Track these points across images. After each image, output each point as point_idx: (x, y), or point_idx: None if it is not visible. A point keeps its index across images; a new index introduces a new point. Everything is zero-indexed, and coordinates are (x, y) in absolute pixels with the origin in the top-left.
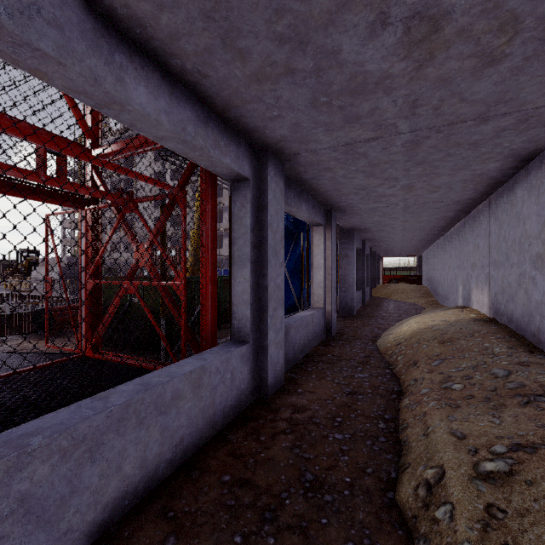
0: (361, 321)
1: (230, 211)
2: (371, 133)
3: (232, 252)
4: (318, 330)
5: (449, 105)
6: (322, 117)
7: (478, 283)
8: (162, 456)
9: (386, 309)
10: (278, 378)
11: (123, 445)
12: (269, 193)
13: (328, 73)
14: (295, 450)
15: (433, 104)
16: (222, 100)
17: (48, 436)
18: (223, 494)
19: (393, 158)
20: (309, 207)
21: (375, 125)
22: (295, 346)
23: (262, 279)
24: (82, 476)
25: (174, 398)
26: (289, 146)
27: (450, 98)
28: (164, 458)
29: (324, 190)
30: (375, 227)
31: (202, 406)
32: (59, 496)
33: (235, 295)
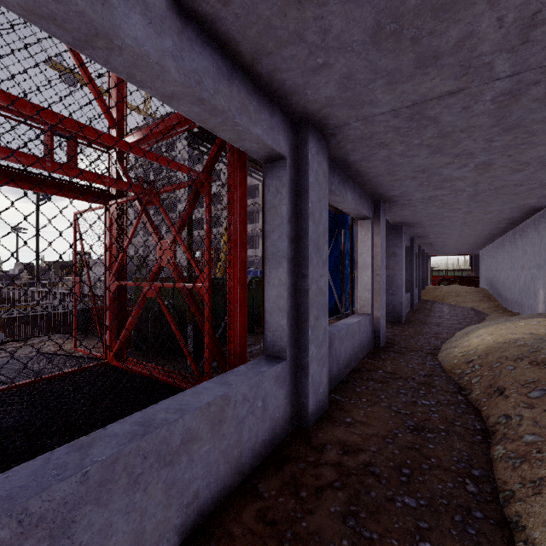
0: (413, 328)
1: (263, 200)
2: (452, 82)
3: (265, 248)
4: (365, 340)
5: None
6: (384, 60)
7: None
8: (167, 523)
9: (440, 314)
10: (321, 402)
11: (106, 519)
12: (310, 175)
13: None
14: (349, 521)
15: None
16: (250, 43)
17: None
18: None
19: (474, 123)
20: (355, 196)
21: (459, 68)
22: (339, 360)
23: (301, 281)
24: None
25: (184, 441)
26: (335, 114)
27: None
28: (171, 525)
29: (375, 175)
30: (430, 221)
31: (224, 447)
32: None
33: (268, 301)
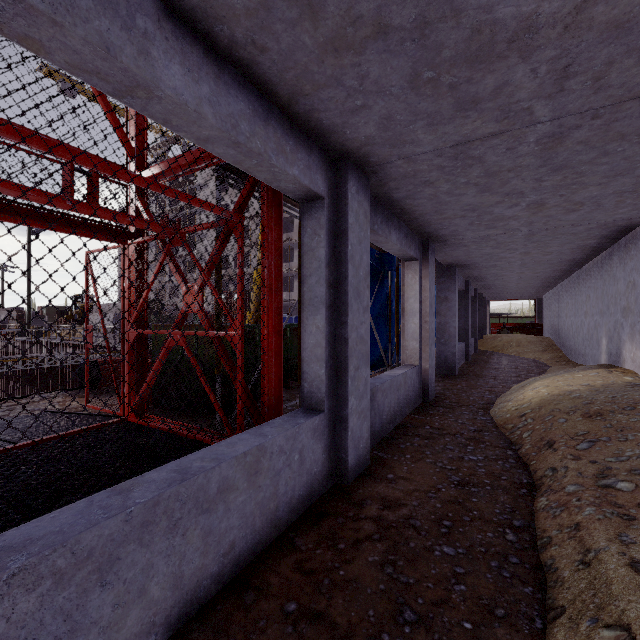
0: (466, 382)
1: (299, 241)
2: (493, 125)
3: (302, 293)
4: (412, 394)
5: (619, 70)
6: (424, 103)
7: (633, 335)
8: (204, 570)
9: (497, 367)
10: (362, 458)
11: (148, 559)
12: (350, 216)
13: (437, 29)
14: (386, 569)
15: (593, 70)
16: (287, 86)
17: (36, 554)
18: (286, 634)
19: (521, 163)
20: (400, 236)
21: (500, 112)
22: (382, 414)
23: (341, 329)
24: (87, 607)
25: (221, 489)
26: (376, 152)
27: (623, 58)
28: (208, 572)
29: (421, 213)
30: (485, 262)
31: (260, 499)
32: (52, 639)
33: (305, 350)
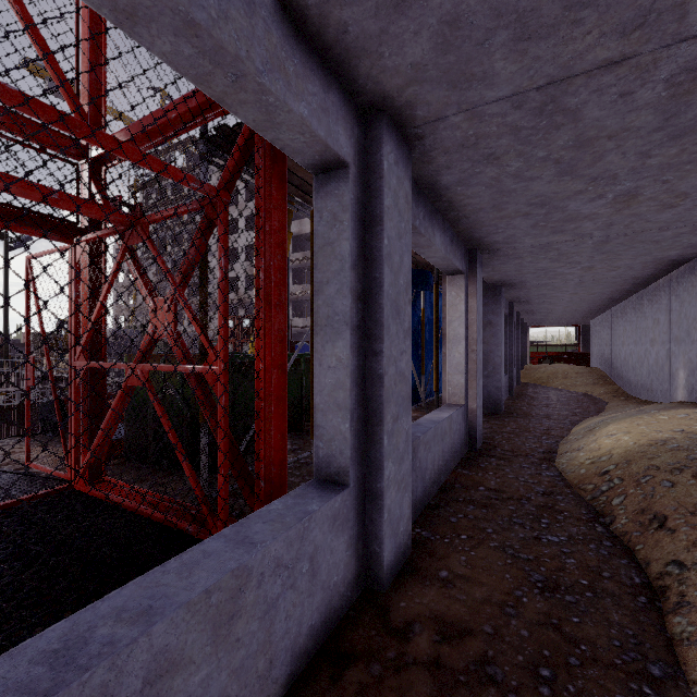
0: (516, 422)
1: (312, 237)
2: (615, 42)
3: (315, 309)
4: (458, 442)
5: None
6: None
7: None
8: None
9: (547, 403)
10: (402, 546)
11: None
12: (386, 195)
13: None
14: None
15: None
16: None
17: None
18: None
19: (631, 123)
20: (445, 240)
21: (634, 12)
22: (425, 475)
23: (373, 361)
24: None
25: (152, 677)
26: (426, 98)
27: None
28: None
29: (474, 208)
30: (536, 280)
31: (239, 661)
32: None
33: (320, 393)
